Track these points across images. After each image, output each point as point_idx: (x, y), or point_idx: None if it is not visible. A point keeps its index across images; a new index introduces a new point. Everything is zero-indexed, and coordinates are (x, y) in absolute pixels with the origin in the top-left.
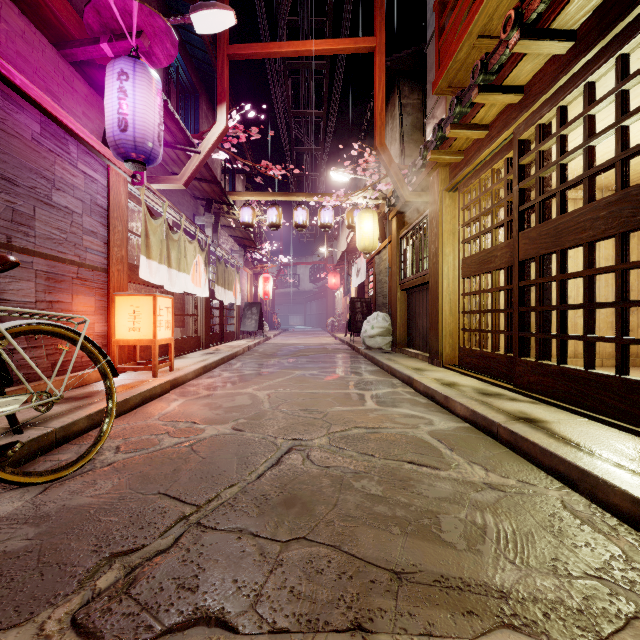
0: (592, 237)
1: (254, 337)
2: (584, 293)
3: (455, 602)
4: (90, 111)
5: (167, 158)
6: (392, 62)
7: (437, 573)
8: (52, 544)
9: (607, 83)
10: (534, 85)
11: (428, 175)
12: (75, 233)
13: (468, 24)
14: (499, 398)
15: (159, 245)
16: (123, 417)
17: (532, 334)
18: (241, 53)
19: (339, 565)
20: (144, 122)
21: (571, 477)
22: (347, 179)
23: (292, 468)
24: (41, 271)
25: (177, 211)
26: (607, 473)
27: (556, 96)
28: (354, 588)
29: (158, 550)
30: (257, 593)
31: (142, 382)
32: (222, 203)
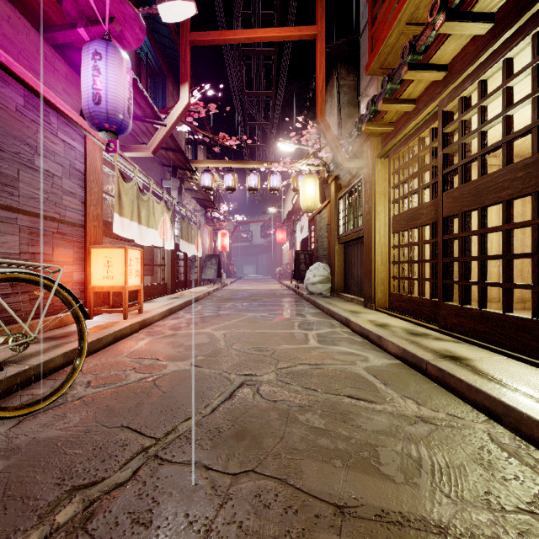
0: (510, 195)
1: (213, 284)
2: (503, 245)
3: (396, 538)
4: (70, 88)
5: (138, 130)
6: (331, 49)
7: (378, 507)
8: (18, 477)
9: (521, 60)
10: (456, 63)
11: (362, 144)
12: (55, 193)
13: (397, 13)
14: (426, 338)
15: (130, 205)
16: (96, 354)
17: (455, 281)
18: (201, 39)
19: (285, 499)
20: (115, 96)
21: (496, 411)
22: (292, 149)
23: (243, 402)
24: (24, 226)
25: (146, 176)
26: (530, 409)
27: (477, 71)
28: (299, 523)
29: (117, 483)
30: (207, 528)
31: (114, 323)
32: (186, 169)
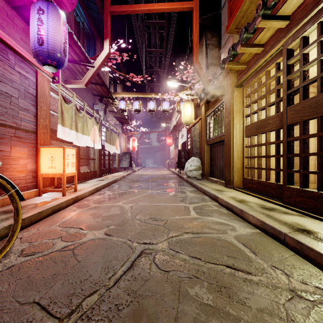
0: None
1: (127, 170)
2: None
3: None
4: (26, 38)
5: (76, 71)
6: (201, 20)
7: None
8: None
9: None
10: (298, 13)
11: (224, 79)
12: (13, 109)
13: None
14: (276, 212)
15: (70, 119)
16: (37, 224)
17: (297, 171)
18: (117, 10)
19: None
20: (54, 40)
21: None
22: (176, 85)
23: (142, 272)
24: None
25: (81, 100)
26: None
27: (317, 15)
28: None
29: None
30: None
31: (55, 199)
32: (108, 98)
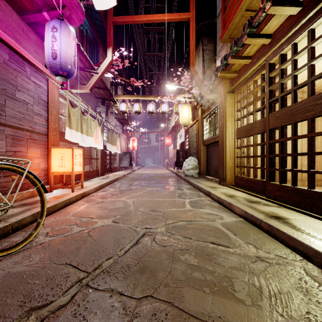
0: (313, 115)
1: (127, 170)
2: (308, 146)
3: None
4: (38, 50)
5: (81, 76)
6: (198, 27)
7: None
8: None
9: (319, 31)
10: (278, 33)
11: (218, 85)
12: (29, 114)
13: (240, 3)
14: (259, 204)
15: (76, 122)
16: (53, 214)
17: (277, 169)
18: (119, 21)
19: (172, 317)
20: (66, 54)
21: (308, 254)
22: (175, 88)
23: (145, 246)
24: (9, 135)
25: (86, 104)
26: None
27: (291, 38)
28: None
29: (60, 305)
30: None
31: (65, 194)
32: (110, 100)
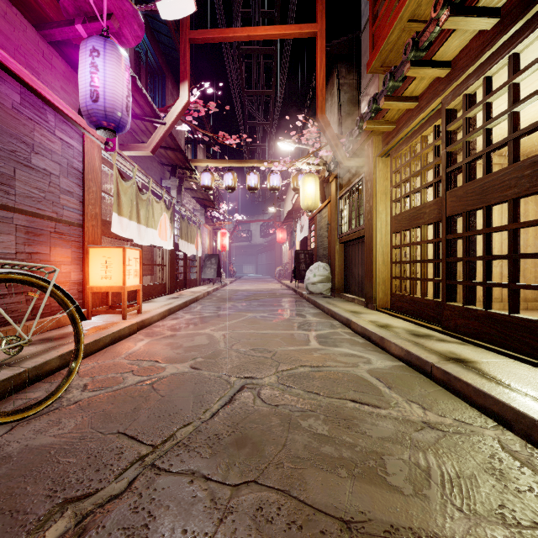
0: (517, 194)
1: (213, 283)
2: (509, 245)
3: None
4: (67, 86)
5: (137, 129)
6: (331, 47)
7: (386, 522)
8: (8, 488)
9: (527, 56)
10: (460, 59)
11: (363, 143)
12: (53, 192)
13: (399, 9)
14: (429, 339)
15: (129, 204)
16: (93, 356)
17: (459, 282)
18: (201, 37)
19: (289, 513)
20: (113, 94)
21: (506, 417)
22: (292, 148)
23: (244, 406)
24: (21, 226)
25: (145, 175)
26: None
27: (482, 68)
28: None
29: (111, 495)
30: None
31: (112, 324)
32: (185, 169)
